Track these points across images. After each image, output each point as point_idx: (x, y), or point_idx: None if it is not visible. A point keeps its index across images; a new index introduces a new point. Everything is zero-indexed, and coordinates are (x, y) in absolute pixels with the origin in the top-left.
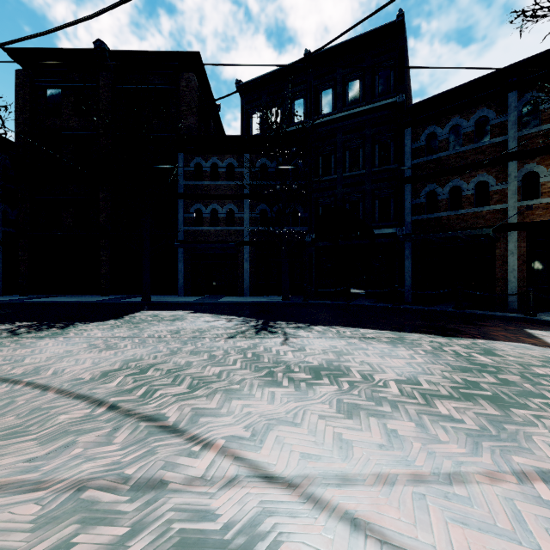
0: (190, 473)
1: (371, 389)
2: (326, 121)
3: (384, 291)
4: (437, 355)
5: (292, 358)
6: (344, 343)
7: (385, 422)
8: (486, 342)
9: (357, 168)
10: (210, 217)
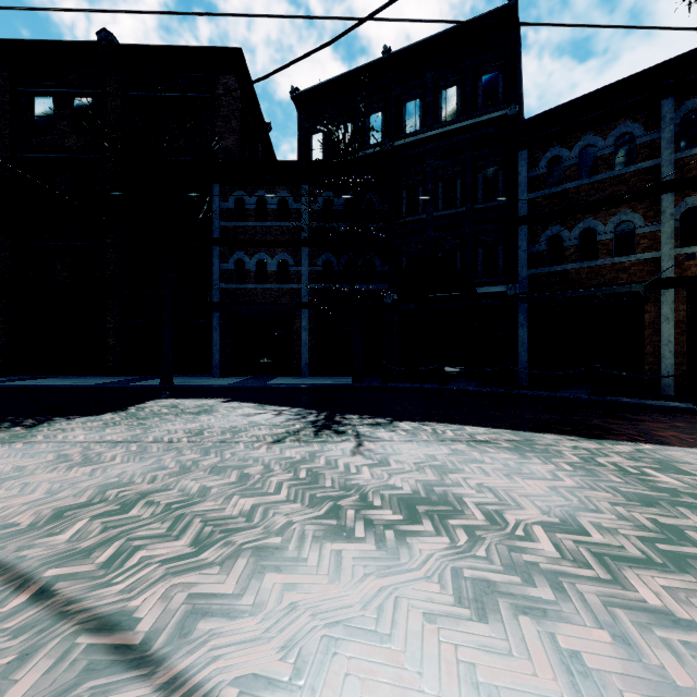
0: None
1: (507, 545)
2: (412, 142)
3: (490, 371)
4: (593, 472)
5: (370, 480)
6: (446, 451)
7: (551, 629)
8: (656, 448)
9: (454, 206)
10: (256, 271)
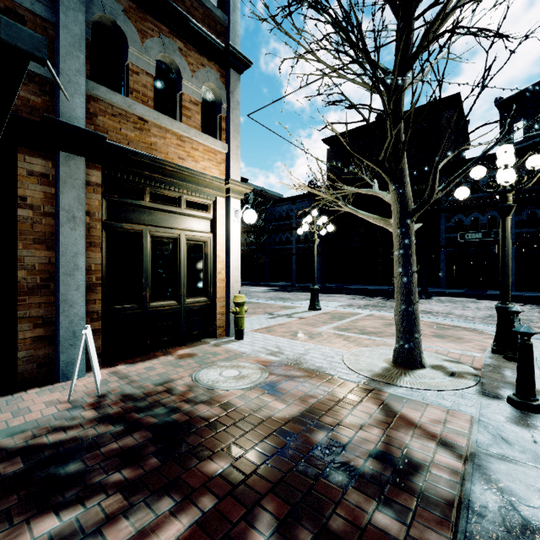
0: None
1: None
2: None
3: None
4: None
5: None
6: None
7: None
8: None
9: None
10: (470, 225)
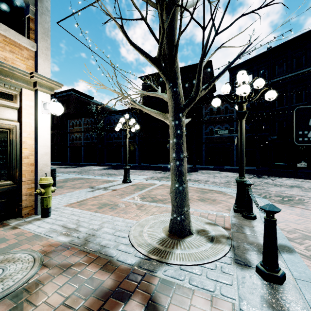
0: (272, 192)
1: None
2: (281, 79)
3: None
4: None
5: (280, 184)
6: (299, 182)
7: None
8: None
9: (301, 101)
10: None
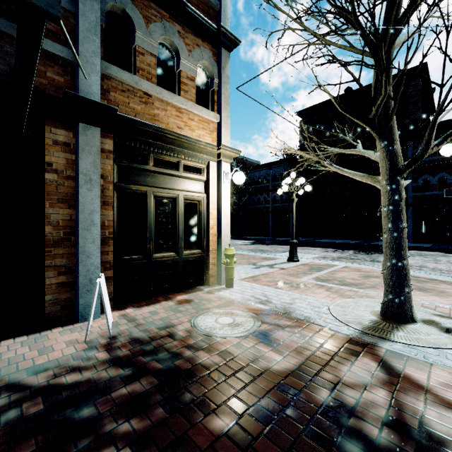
0: None
1: None
2: None
3: None
4: None
5: None
6: None
7: None
8: None
9: None
10: (437, 184)
